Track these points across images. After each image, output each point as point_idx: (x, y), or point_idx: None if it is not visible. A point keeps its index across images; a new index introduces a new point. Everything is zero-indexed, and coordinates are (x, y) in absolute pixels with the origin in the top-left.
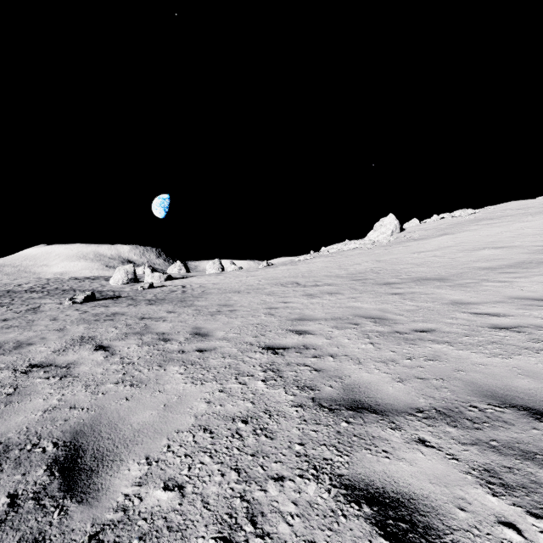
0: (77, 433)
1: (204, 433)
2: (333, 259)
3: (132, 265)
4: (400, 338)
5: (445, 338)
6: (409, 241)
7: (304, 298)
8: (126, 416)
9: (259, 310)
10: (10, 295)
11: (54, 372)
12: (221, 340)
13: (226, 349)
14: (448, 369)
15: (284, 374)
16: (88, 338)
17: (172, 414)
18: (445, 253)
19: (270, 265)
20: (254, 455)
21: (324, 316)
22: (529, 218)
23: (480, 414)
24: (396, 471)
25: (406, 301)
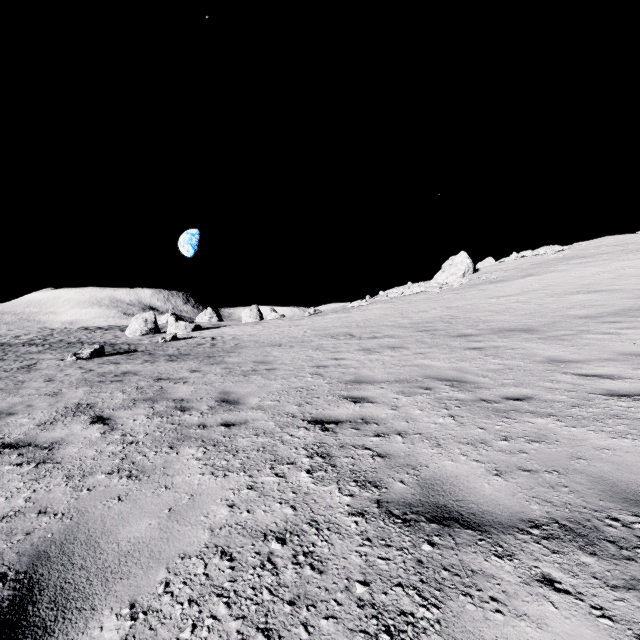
0: (39, 556)
1: (220, 561)
2: (394, 305)
3: (153, 313)
4: (488, 409)
5: (548, 409)
6: (485, 284)
7: (359, 353)
8: (114, 527)
9: (304, 368)
10: (4, 349)
11: (31, 456)
12: (254, 410)
13: (260, 423)
14: (562, 456)
15: (337, 461)
16: (86, 407)
17: (179, 525)
18: (531, 298)
19: (317, 313)
20: (294, 602)
21: (386, 378)
22: (629, 256)
23: (626, 532)
24: (518, 639)
25: (489, 358)
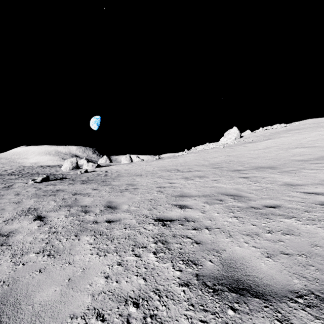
0: None
1: (96, 321)
2: (200, 154)
3: (75, 158)
4: (256, 213)
5: (290, 213)
6: (246, 143)
7: (182, 180)
8: (33, 292)
9: (153, 188)
10: None
11: None
12: (125, 212)
13: (127, 221)
14: (305, 244)
15: (171, 246)
16: (33, 210)
17: (73, 291)
18: (271, 150)
19: (160, 158)
20: None
21: (197, 194)
22: (321, 129)
23: None
24: None
25: (252, 183)
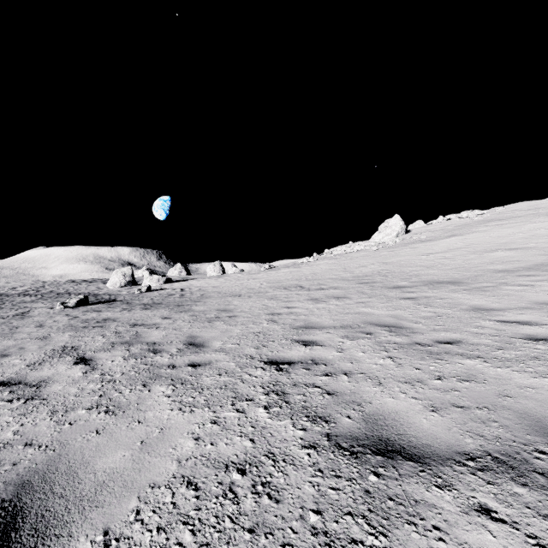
0: (23, 485)
1: (186, 490)
2: (338, 261)
3: (130, 268)
4: (422, 352)
5: (475, 351)
6: (416, 242)
7: (309, 302)
8: (92, 458)
9: (260, 316)
10: (2, 299)
11: (21, 393)
12: (217, 352)
13: (222, 364)
14: (490, 394)
15: (291, 398)
16: (70, 349)
17: (150, 457)
18: (456, 255)
19: (272, 268)
20: (254, 530)
21: (332, 324)
22: (540, 219)
23: None
24: None
25: (421, 307)
